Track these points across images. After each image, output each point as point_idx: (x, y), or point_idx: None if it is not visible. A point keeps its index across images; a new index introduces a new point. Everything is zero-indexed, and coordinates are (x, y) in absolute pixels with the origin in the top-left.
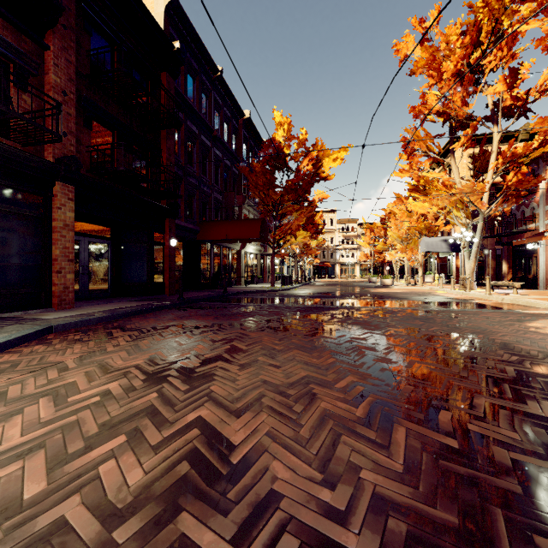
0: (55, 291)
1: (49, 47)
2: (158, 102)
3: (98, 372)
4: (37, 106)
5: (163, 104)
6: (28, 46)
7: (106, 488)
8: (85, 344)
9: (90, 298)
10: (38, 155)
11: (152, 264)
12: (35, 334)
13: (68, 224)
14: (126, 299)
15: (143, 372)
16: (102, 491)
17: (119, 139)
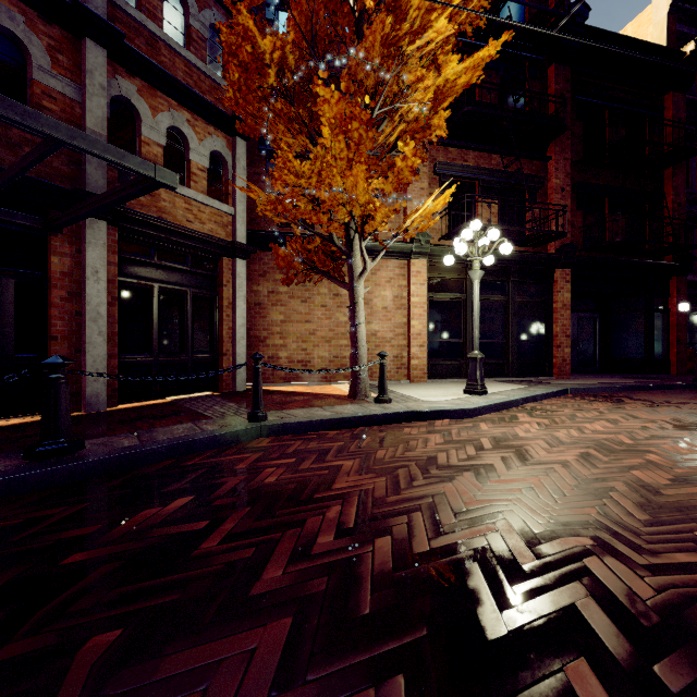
0: (555, 363)
1: (551, 158)
2: (662, 145)
3: (628, 417)
4: (542, 211)
5: (667, 134)
6: (536, 167)
7: (668, 450)
8: (603, 403)
9: (578, 372)
10: (543, 251)
11: (651, 336)
12: (560, 392)
13: (565, 304)
14: (618, 375)
15: (669, 424)
16: (666, 450)
17: (610, 206)
